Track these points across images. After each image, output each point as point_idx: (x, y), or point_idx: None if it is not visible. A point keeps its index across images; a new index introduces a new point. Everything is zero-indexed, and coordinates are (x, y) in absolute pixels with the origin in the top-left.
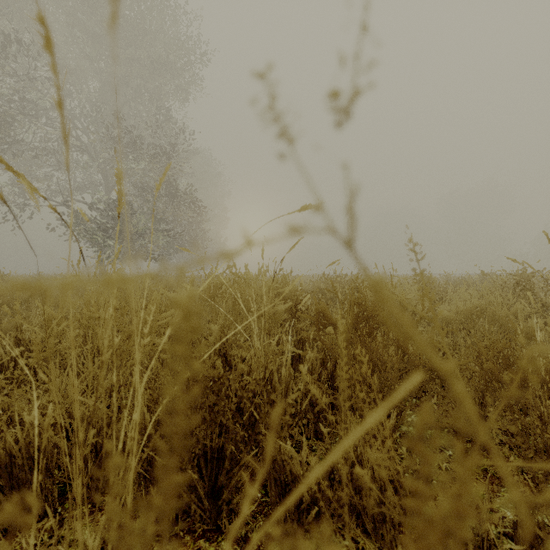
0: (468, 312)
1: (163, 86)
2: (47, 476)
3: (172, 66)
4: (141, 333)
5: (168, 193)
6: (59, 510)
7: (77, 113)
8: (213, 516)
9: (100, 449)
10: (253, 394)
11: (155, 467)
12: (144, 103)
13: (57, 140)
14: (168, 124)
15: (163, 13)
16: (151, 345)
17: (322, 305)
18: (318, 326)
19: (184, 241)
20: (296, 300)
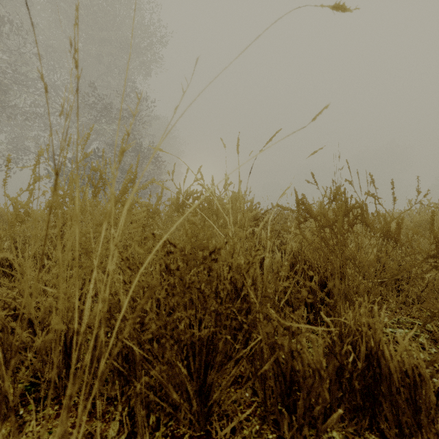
0: (415, 226)
1: (130, 63)
2: (6, 373)
3: (137, 47)
4: (114, 221)
5: (133, 150)
6: (21, 412)
7: (60, 84)
8: (201, 420)
9: (69, 344)
10: (235, 286)
11: (133, 361)
12: (115, 77)
13: (43, 106)
14: (134, 93)
15: (130, 3)
16: (124, 246)
17: (303, 197)
18: (298, 219)
19: (147, 189)
20: (254, 217)
